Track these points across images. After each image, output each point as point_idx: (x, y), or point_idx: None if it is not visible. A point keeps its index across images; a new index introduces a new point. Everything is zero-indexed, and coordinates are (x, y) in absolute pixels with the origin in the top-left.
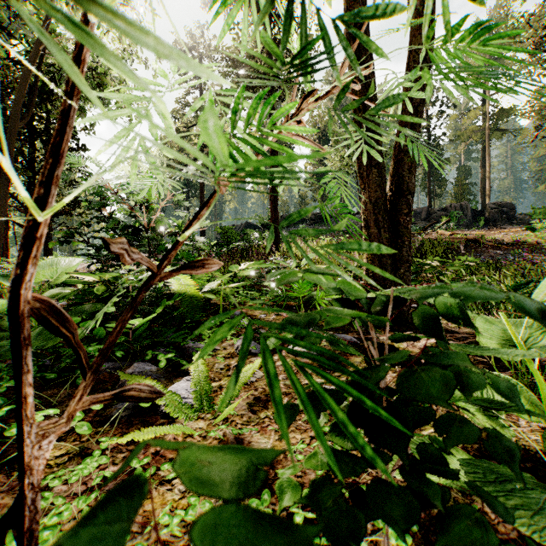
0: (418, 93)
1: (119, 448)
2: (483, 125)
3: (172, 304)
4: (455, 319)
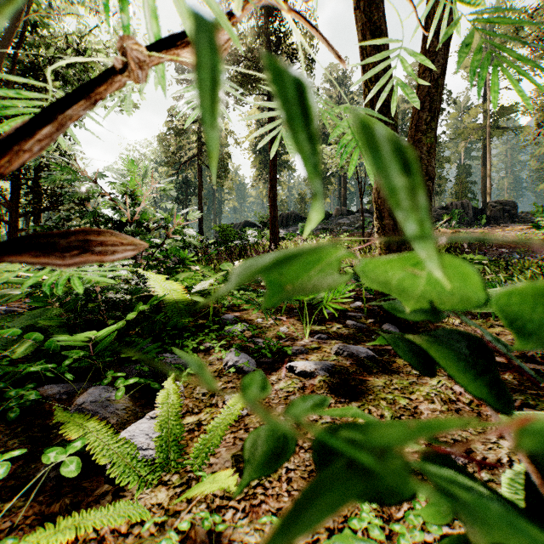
0: None
1: None
2: (483, 123)
3: (154, 308)
4: None
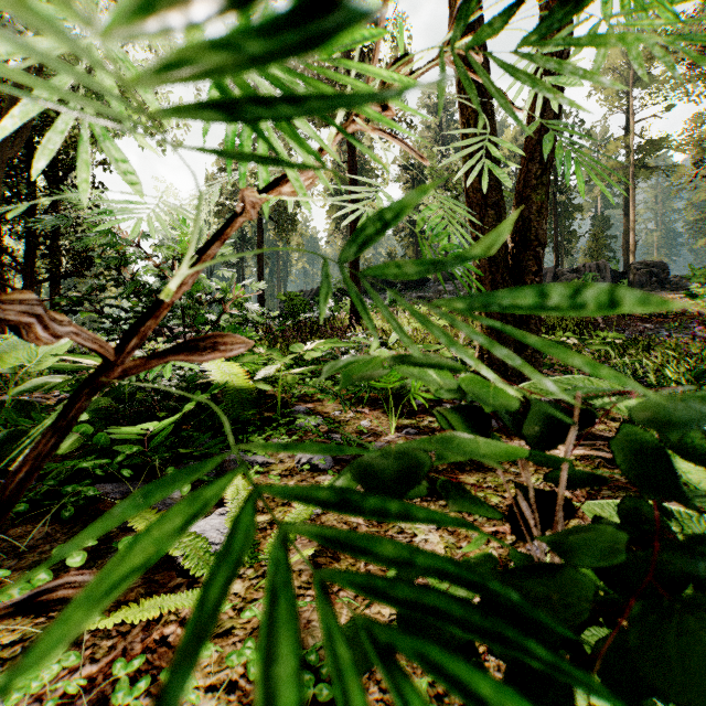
0: (571, 78)
1: (107, 629)
2: (626, 161)
3: (211, 398)
4: (699, 455)
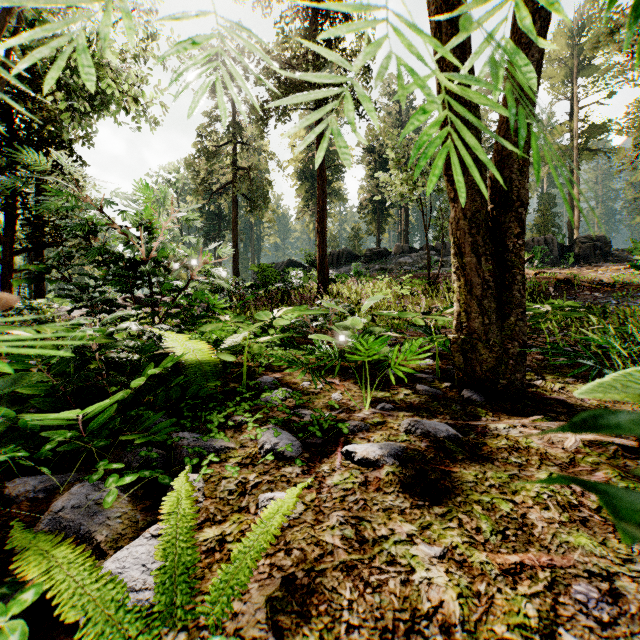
0: None
1: None
2: (570, 144)
3: (172, 369)
4: None
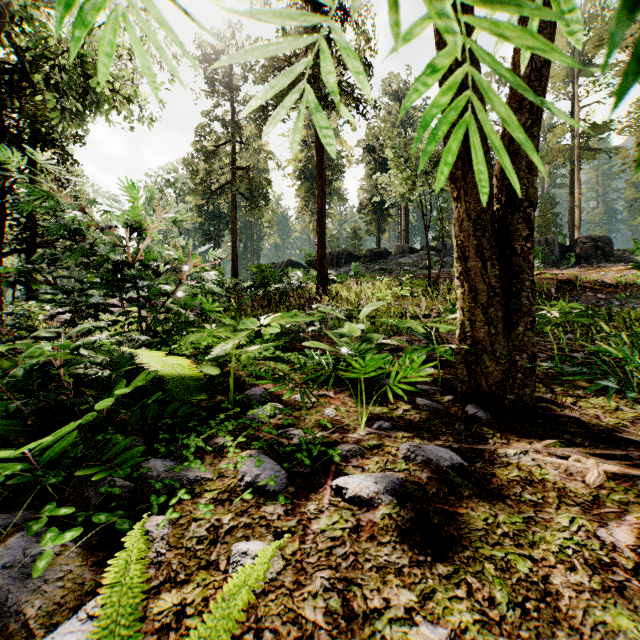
0: None
1: None
2: (571, 144)
3: (152, 382)
4: None
